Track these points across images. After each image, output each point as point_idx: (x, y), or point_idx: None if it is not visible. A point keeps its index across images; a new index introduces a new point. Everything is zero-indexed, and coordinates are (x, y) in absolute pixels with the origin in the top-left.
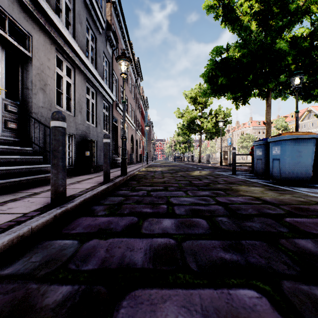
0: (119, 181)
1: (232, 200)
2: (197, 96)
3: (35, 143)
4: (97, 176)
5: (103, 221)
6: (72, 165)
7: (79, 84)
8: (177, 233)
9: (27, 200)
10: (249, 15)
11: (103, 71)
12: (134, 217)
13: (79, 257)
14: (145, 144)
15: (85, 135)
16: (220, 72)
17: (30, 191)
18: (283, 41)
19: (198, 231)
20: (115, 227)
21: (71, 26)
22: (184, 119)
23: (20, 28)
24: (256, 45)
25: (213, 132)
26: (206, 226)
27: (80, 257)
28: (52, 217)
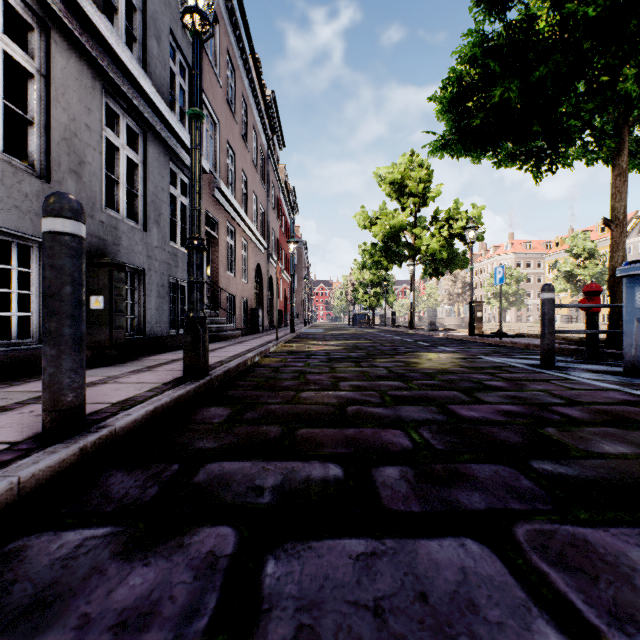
0: (140, 419)
1: None
2: (406, 178)
3: None
4: (95, 382)
5: None
6: (40, 340)
7: (71, 84)
8: None
9: None
10: None
11: (173, 88)
12: None
13: None
14: None
15: (99, 249)
16: (498, 66)
17: None
18: None
19: None
20: None
21: None
22: (377, 231)
23: None
24: None
25: (441, 261)
26: None
27: None
28: None
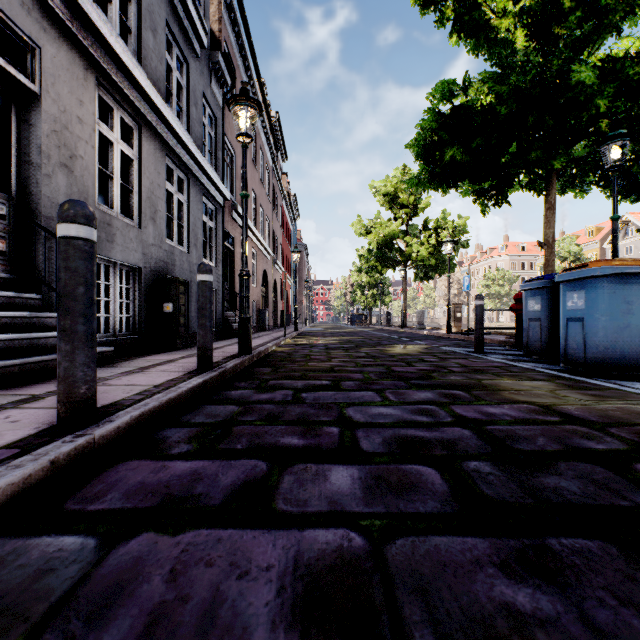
0: (232, 368)
1: (492, 415)
2: (398, 191)
3: (47, 283)
4: (186, 356)
5: (179, 472)
6: (135, 333)
7: (151, 159)
8: (368, 513)
9: (4, 417)
10: (510, 14)
11: (204, 137)
12: (258, 462)
13: (86, 601)
14: (293, 291)
15: (164, 270)
16: (449, 136)
17: (23, 392)
18: (588, 67)
19: (425, 506)
20: (206, 493)
21: (132, 35)
22: (372, 238)
23: (11, 28)
24: (529, 75)
25: (431, 266)
26: (442, 490)
27: (89, 601)
28: (45, 466)
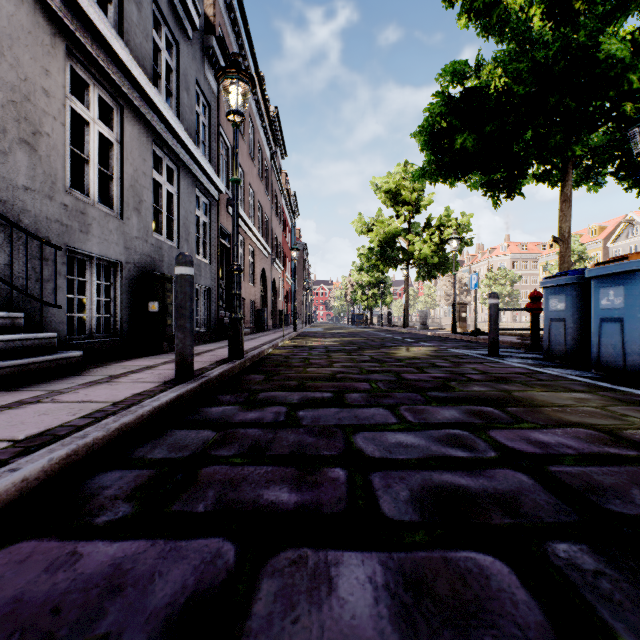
0: (218, 376)
1: (546, 446)
2: (400, 187)
3: (1, 278)
4: (169, 361)
5: (89, 571)
6: (117, 334)
7: (135, 144)
8: None
9: None
10: None
11: (197, 126)
12: (224, 544)
13: None
14: (292, 290)
15: (151, 265)
16: (460, 121)
17: None
18: (618, 39)
19: None
20: (117, 631)
21: (112, 6)
22: (373, 236)
23: None
24: (551, 49)
25: (433, 265)
26: (535, 621)
27: None
28: None
